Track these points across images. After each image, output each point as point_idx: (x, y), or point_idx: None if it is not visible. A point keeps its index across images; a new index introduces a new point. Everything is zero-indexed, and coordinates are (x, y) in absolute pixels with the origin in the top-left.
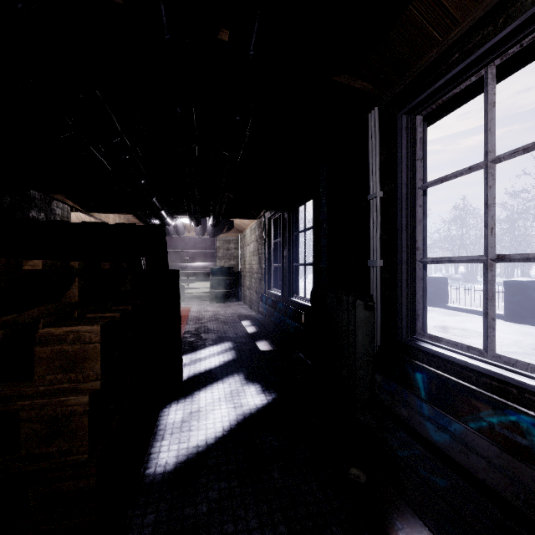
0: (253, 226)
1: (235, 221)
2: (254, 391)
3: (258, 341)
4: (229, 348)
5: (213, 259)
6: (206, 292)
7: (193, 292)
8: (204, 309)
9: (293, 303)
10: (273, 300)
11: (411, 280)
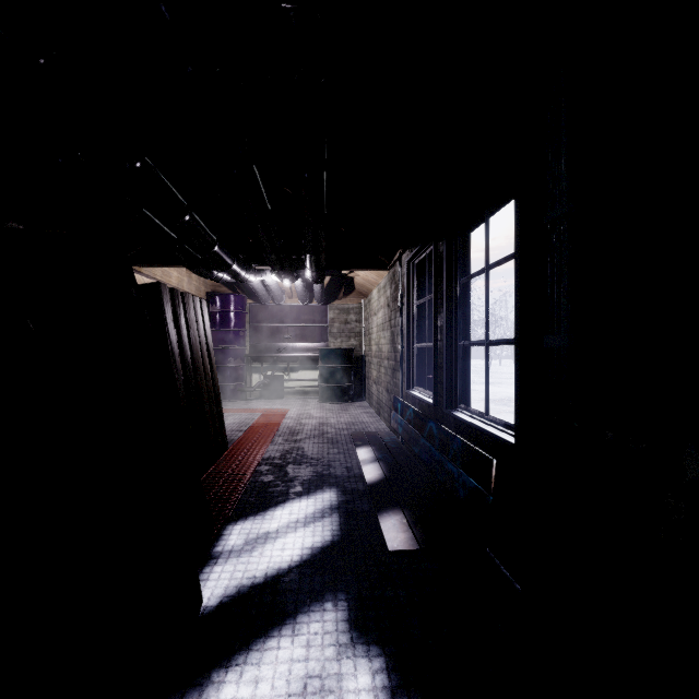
0: (382, 282)
1: (355, 279)
2: (367, 692)
3: (384, 512)
4: (329, 506)
5: (325, 337)
6: (314, 387)
7: (295, 386)
8: (307, 414)
9: (460, 424)
10: (417, 413)
11: None
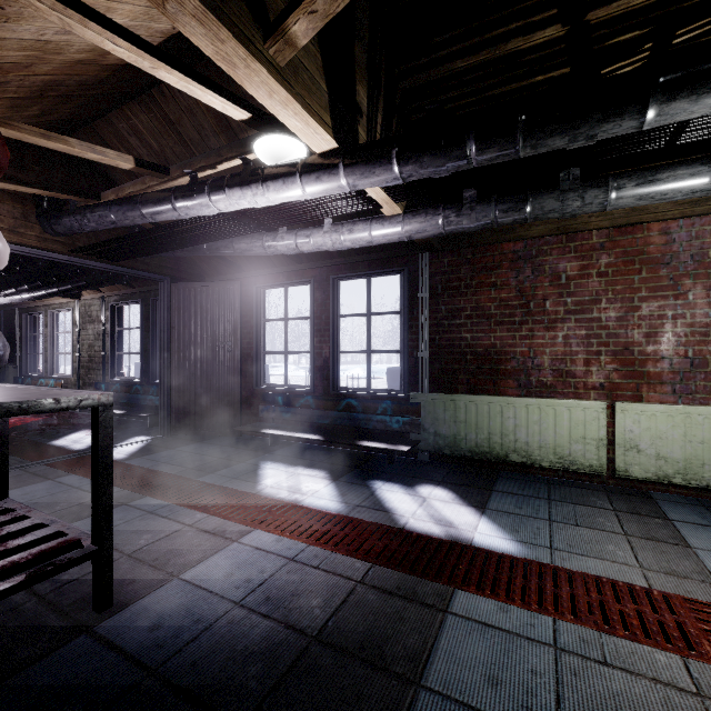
0: None
1: None
2: None
3: None
4: None
5: None
6: None
7: None
8: None
9: None
10: None
11: (27, 359)
